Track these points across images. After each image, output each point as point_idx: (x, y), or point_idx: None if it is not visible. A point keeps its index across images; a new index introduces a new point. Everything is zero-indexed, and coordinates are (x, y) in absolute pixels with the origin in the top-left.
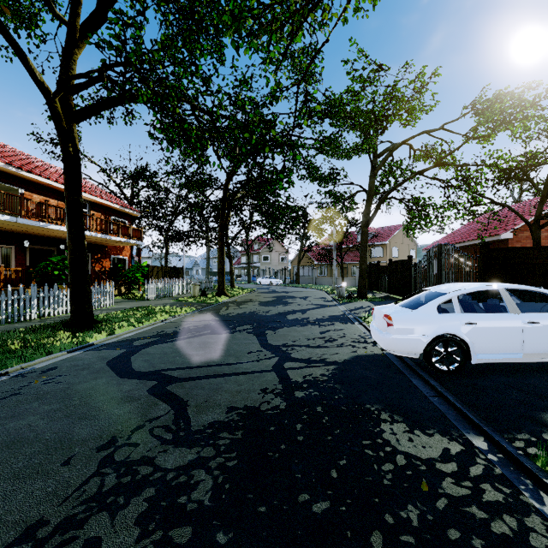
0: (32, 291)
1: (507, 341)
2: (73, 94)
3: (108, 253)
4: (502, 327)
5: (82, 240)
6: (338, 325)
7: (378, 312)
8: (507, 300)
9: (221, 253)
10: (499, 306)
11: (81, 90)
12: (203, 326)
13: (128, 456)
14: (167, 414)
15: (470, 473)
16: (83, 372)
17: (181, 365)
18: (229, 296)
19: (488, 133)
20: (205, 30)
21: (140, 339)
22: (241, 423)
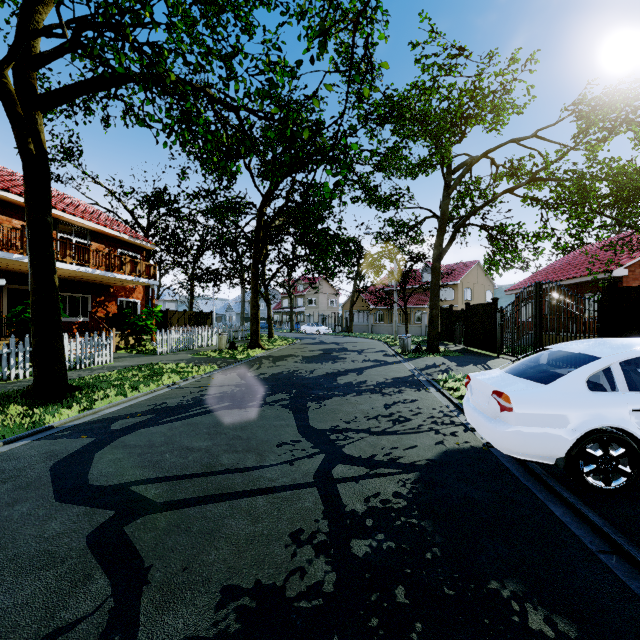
0: None
1: None
2: (35, 69)
3: (114, 294)
4: None
5: (50, 275)
6: (408, 394)
7: (479, 385)
8: None
9: (254, 295)
10: None
11: (46, 63)
12: (221, 395)
13: None
14: (96, 613)
15: None
16: (2, 488)
17: (168, 471)
18: (264, 349)
19: (603, 135)
20: None
21: (125, 417)
22: None
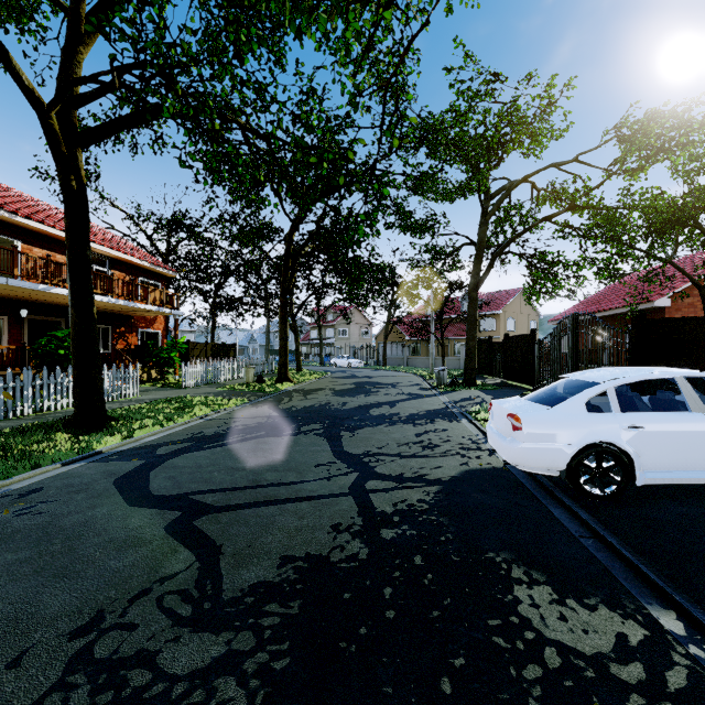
0: (24, 377)
1: (689, 453)
2: (76, 108)
3: (134, 325)
4: (681, 433)
5: (90, 307)
6: (440, 424)
7: (498, 410)
8: (687, 394)
9: (283, 326)
10: (675, 401)
11: (88, 102)
12: (256, 425)
13: (115, 650)
14: (188, 570)
15: (668, 685)
16: (77, 497)
17: (220, 485)
18: (293, 383)
19: (640, 164)
20: (259, 21)
21: (168, 444)
22: (300, 585)
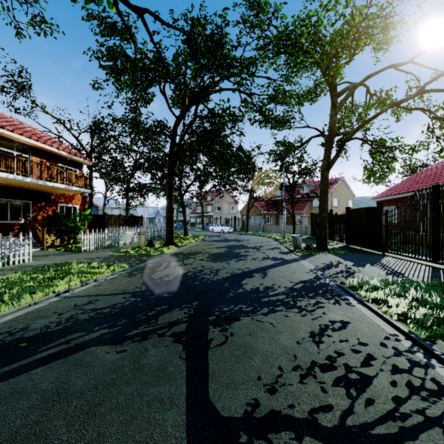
0: None
1: None
2: None
3: (54, 201)
4: None
5: None
6: (330, 309)
7: None
8: None
9: (169, 201)
10: None
11: None
12: (106, 311)
13: None
14: None
15: None
16: None
17: None
18: (177, 246)
19: None
20: None
21: None
22: None
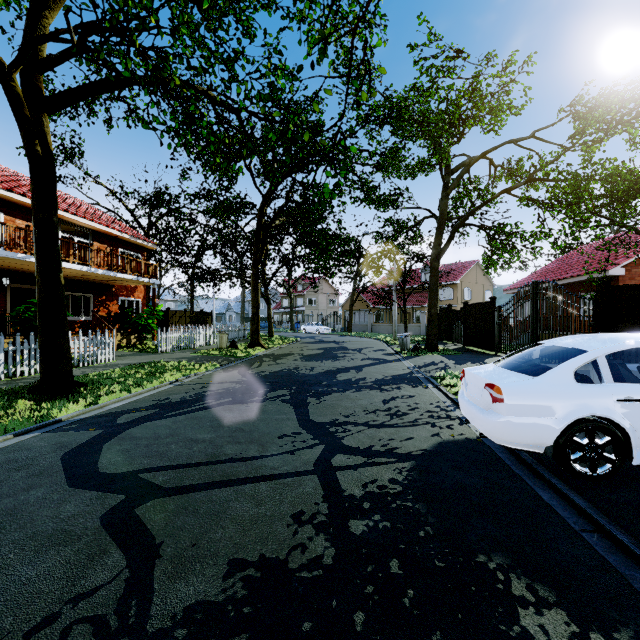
0: None
1: None
2: (41, 73)
3: (115, 294)
4: None
5: (56, 273)
6: (406, 390)
7: (473, 379)
8: None
9: (255, 295)
10: None
11: (53, 66)
12: (223, 391)
13: None
14: (113, 582)
15: None
16: (16, 475)
17: (175, 460)
18: (264, 348)
19: (599, 136)
20: None
21: (131, 412)
22: (248, 608)
